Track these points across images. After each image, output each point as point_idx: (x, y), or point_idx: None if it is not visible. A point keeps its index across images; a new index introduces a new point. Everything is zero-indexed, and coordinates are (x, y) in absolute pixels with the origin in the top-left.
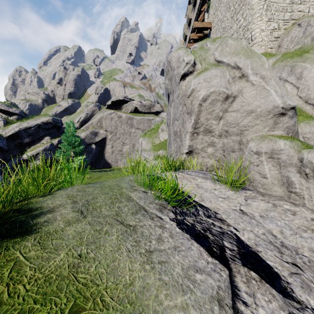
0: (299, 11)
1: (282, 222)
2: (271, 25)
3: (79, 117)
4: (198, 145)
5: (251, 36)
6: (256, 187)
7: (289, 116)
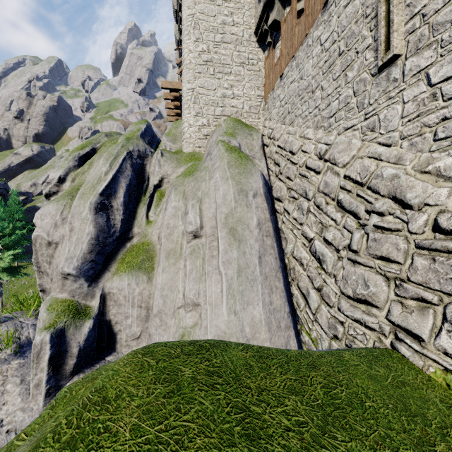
0: (232, 106)
1: None
2: (199, 121)
3: (45, 174)
4: (47, 285)
5: (183, 128)
6: None
7: (72, 280)
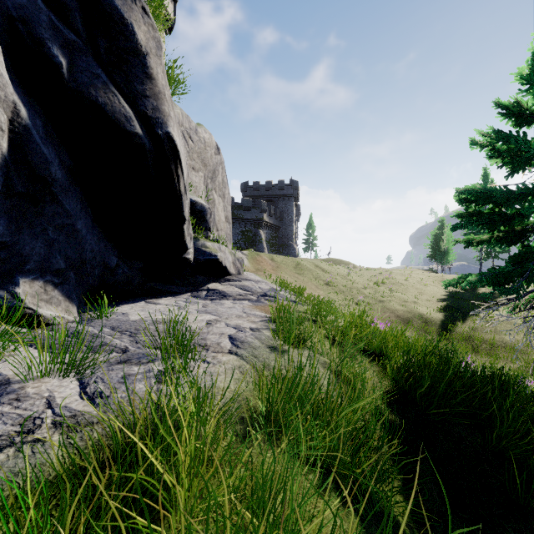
0: None
1: None
2: None
3: None
4: None
5: None
6: None
7: None
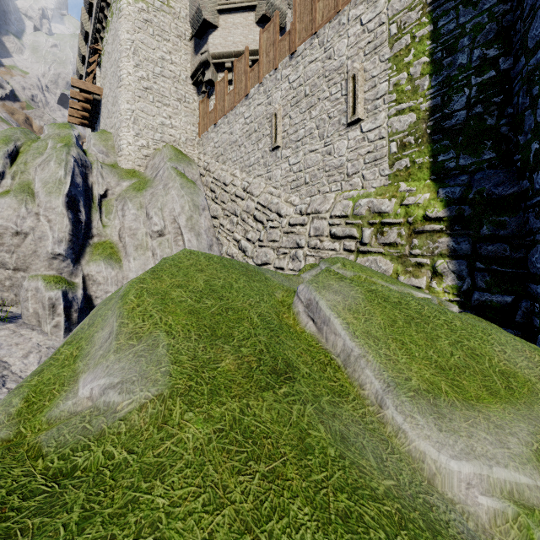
0: (170, 135)
1: (1, 343)
2: (139, 141)
3: None
4: None
5: (120, 144)
6: (25, 320)
7: (60, 260)
